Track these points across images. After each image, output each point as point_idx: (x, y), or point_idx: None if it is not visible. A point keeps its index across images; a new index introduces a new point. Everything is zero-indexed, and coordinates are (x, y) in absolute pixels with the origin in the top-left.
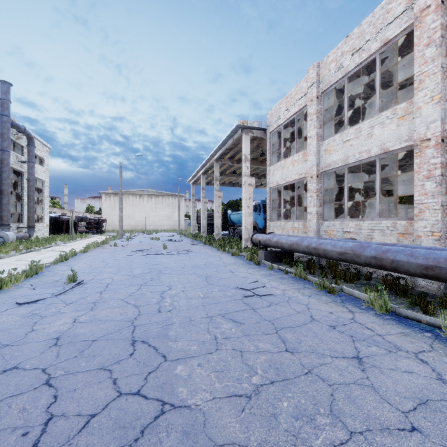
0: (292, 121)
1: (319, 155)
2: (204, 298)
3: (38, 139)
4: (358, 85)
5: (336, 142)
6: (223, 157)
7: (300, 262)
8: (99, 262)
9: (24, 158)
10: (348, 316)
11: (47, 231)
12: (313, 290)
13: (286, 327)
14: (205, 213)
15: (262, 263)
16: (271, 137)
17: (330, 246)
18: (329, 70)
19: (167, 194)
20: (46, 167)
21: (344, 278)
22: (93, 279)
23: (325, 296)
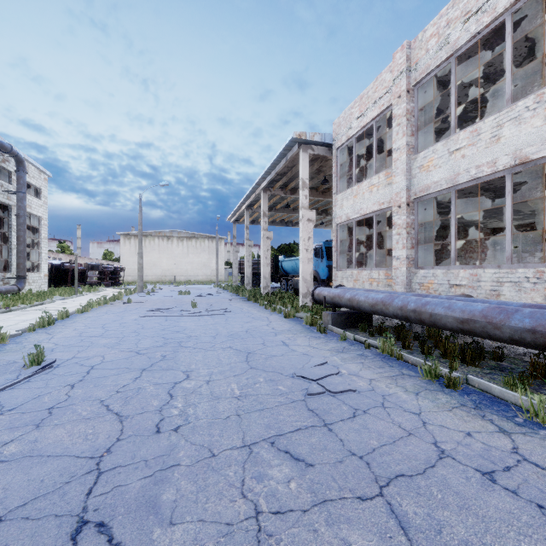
0: (368, 131)
1: (411, 174)
2: (241, 398)
3: (33, 163)
4: (467, 74)
5: (439, 154)
6: (273, 186)
7: (385, 330)
8: (96, 328)
9: (13, 188)
10: (505, 445)
11: (45, 283)
12: (418, 380)
13: (396, 478)
14: (250, 259)
15: (328, 330)
16: (338, 156)
17: (442, 308)
18: (426, 50)
19: (202, 236)
20: (44, 201)
21: (461, 357)
22: (73, 357)
23: (442, 393)
